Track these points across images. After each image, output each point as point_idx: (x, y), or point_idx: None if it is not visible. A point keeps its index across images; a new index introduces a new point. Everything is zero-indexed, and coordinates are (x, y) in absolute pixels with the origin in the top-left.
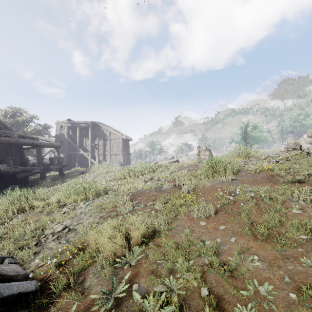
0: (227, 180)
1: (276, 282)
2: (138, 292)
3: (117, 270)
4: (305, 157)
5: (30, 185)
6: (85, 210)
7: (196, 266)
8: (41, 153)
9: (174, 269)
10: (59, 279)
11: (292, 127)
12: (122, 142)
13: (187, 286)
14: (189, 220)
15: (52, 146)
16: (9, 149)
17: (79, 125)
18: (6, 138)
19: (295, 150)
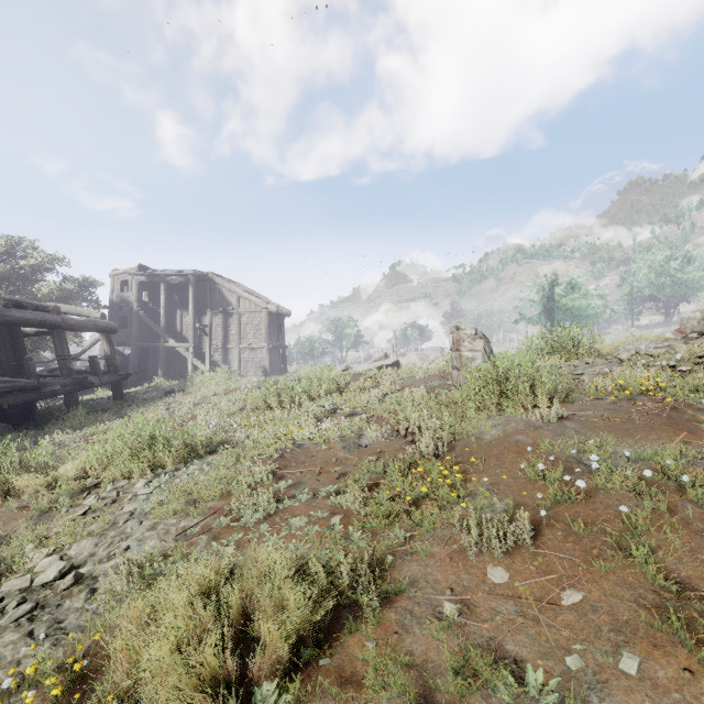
0: (545, 419)
1: None
2: None
3: None
4: None
5: (39, 425)
6: (143, 508)
7: None
8: (66, 345)
9: None
10: None
11: (654, 287)
12: (266, 319)
13: None
14: (452, 557)
15: (96, 327)
16: None
17: (165, 280)
18: None
19: None
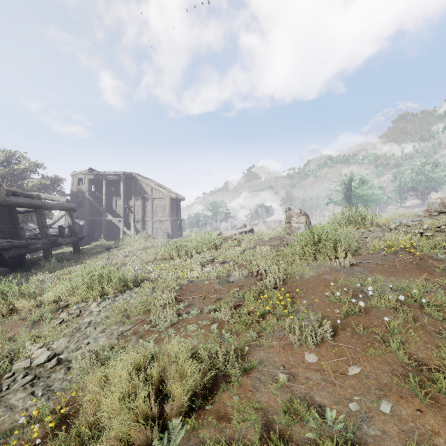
0: (342, 265)
1: None
2: None
3: None
4: None
5: (27, 269)
6: (96, 319)
7: None
8: (44, 219)
9: None
10: None
11: (414, 182)
12: (169, 202)
13: None
14: (284, 348)
15: (63, 208)
16: None
17: (106, 178)
18: None
19: (444, 215)
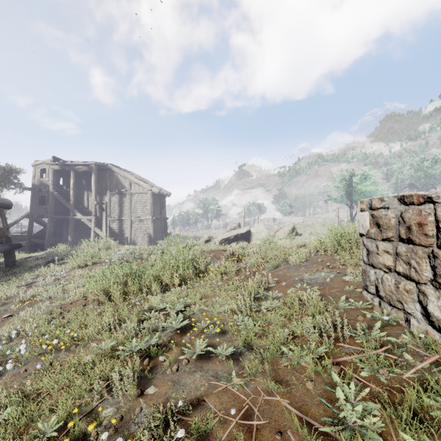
0: None
1: None
2: None
3: None
4: None
5: None
6: None
7: None
8: None
9: None
10: None
11: (413, 178)
12: (151, 198)
13: None
14: None
15: None
16: None
17: (74, 168)
18: None
19: None
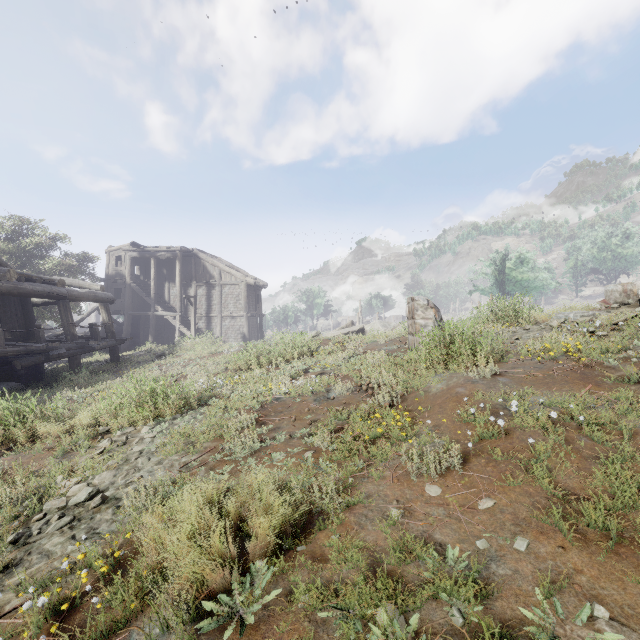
0: (481, 375)
1: None
2: None
3: (205, 638)
4: None
5: (47, 384)
6: (150, 448)
7: None
8: (70, 314)
9: None
10: None
11: (596, 261)
12: (245, 290)
13: None
14: (399, 479)
15: (96, 298)
16: (1, 306)
17: (155, 255)
18: None
19: (627, 308)
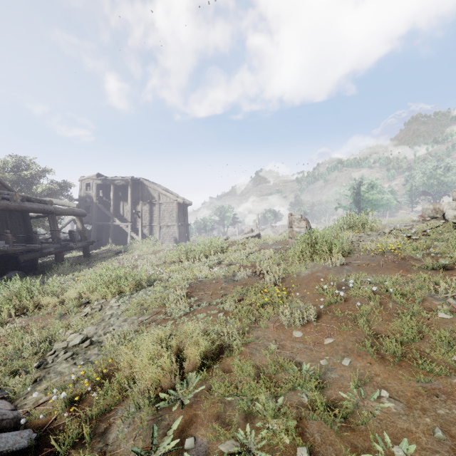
0: (334, 265)
1: (421, 438)
2: (193, 453)
3: (161, 412)
4: (453, 231)
5: (40, 272)
6: (118, 312)
7: (288, 409)
8: (56, 224)
9: (253, 412)
10: (66, 429)
11: (426, 186)
12: (177, 207)
13: (274, 444)
14: (277, 328)
15: (73, 213)
16: (9, 219)
17: (113, 183)
18: (3, 202)
19: (435, 220)
